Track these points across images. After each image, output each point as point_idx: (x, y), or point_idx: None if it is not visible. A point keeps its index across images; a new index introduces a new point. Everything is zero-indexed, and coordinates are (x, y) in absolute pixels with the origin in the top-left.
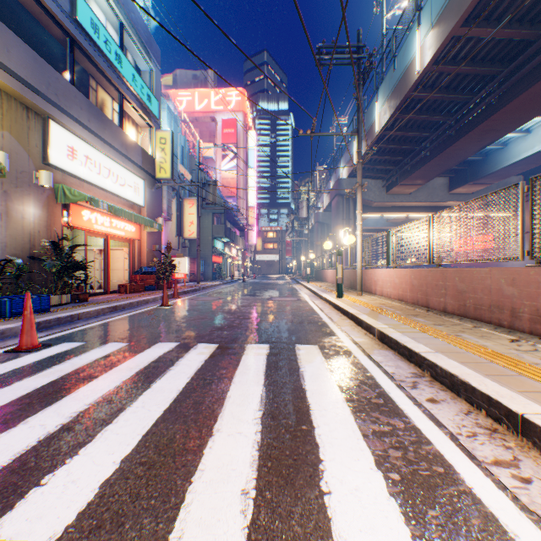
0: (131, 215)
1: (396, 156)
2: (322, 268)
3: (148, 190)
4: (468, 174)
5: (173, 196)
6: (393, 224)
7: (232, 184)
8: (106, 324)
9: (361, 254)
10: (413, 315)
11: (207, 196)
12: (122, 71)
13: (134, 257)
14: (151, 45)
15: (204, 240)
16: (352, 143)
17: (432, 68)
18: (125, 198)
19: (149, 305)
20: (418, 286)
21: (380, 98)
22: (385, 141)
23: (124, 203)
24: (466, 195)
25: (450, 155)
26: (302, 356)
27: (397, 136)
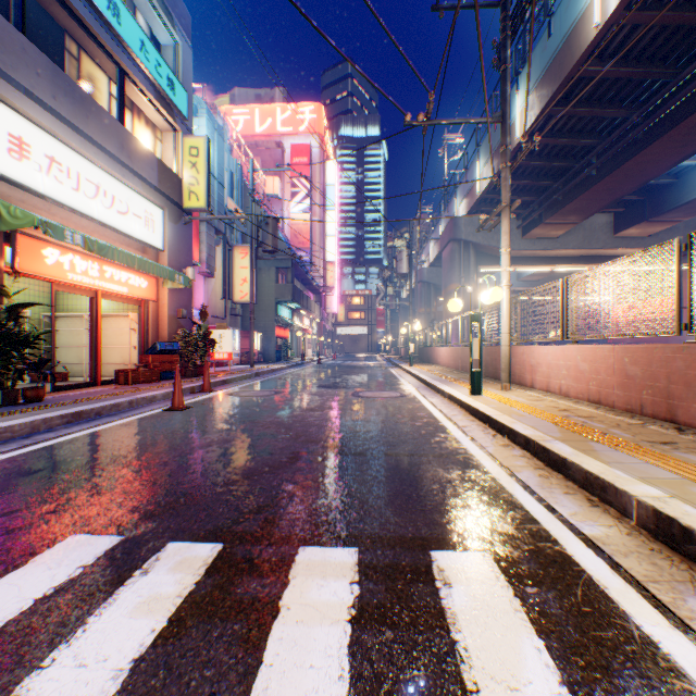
0: (132, 258)
1: (542, 180)
2: (431, 344)
3: (169, 225)
4: (647, 207)
5: (217, 242)
6: (526, 284)
7: (305, 232)
8: (23, 457)
9: (509, 320)
10: (668, 445)
11: (264, 240)
12: (121, 30)
13: (147, 327)
14: (175, 4)
15: (264, 305)
16: (474, 164)
17: (622, 15)
18: (128, 233)
19: (151, 407)
20: (645, 378)
21: (524, 86)
22: (526, 156)
23: (130, 243)
24: (639, 239)
25: (630, 173)
26: (468, 633)
27: (547, 147)
